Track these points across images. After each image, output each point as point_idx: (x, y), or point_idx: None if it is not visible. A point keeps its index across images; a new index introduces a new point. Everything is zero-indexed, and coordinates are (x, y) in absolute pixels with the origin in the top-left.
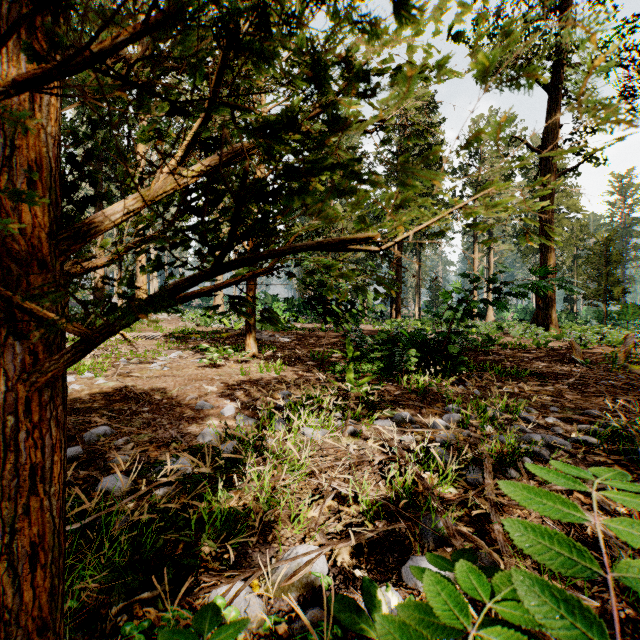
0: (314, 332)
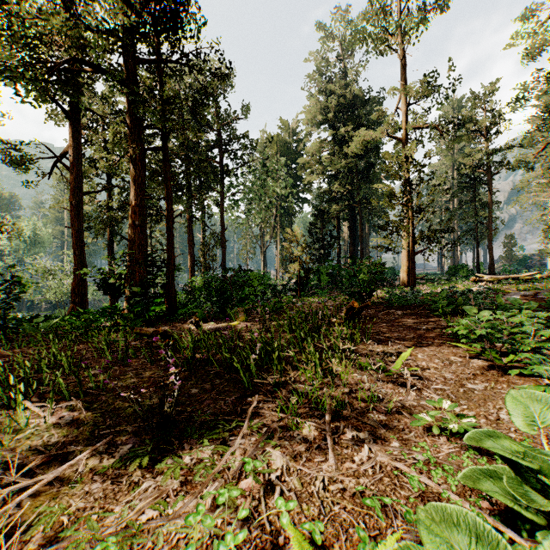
0: None
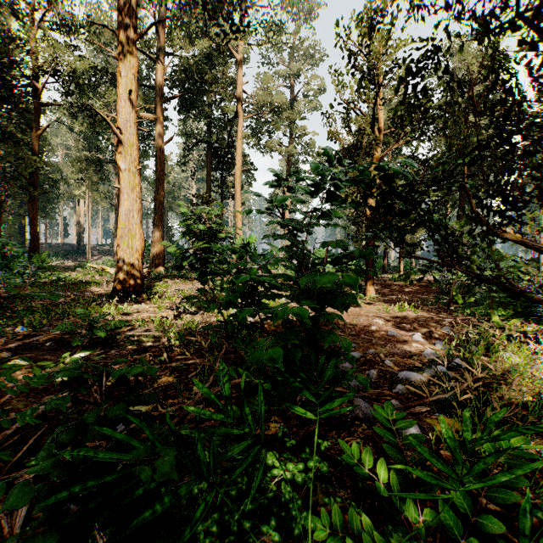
0: (388, 281)
